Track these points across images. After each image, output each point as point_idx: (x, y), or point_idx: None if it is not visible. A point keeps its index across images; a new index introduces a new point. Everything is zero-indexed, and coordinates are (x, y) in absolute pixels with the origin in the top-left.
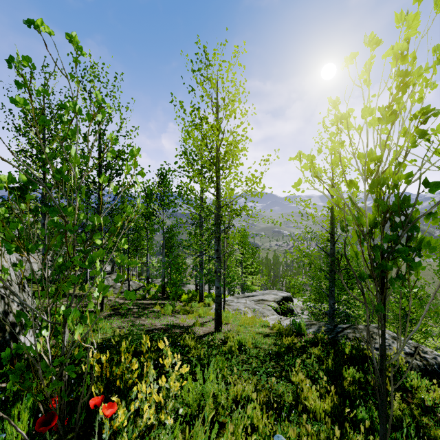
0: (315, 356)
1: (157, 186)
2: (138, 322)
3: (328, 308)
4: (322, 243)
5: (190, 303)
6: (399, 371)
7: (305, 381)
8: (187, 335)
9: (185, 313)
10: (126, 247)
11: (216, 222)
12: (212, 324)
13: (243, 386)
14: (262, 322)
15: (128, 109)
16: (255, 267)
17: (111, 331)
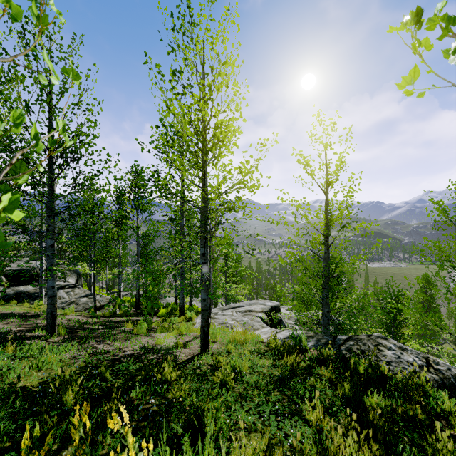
0: (325, 378)
1: (126, 173)
2: (101, 347)
3: (323, 317)
4: (315, 247)
5: (169, 318)
6: (426, 392)
7: (326, 419)
8: (166, 362)
9: (164, 331)
10: (17, 218)
11: (204, 216)
12: (196, 343)
13: (247, 440)
14: (255, 338)
15: (88, 77)
16: (239, 276)
17: (59, 364)
